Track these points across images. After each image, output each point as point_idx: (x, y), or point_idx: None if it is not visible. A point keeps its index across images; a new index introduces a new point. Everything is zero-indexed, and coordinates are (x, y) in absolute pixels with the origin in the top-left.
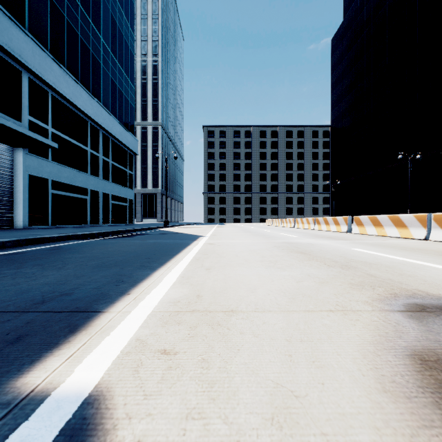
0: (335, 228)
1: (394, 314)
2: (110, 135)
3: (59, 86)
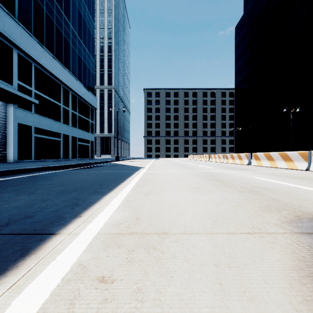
0: (239, 162)
1: (304, 237)
2: (77, 94)
3: (39, 59)
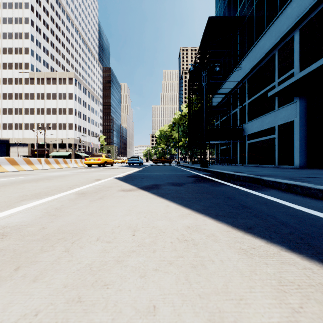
0: None
1: (119, 169)
2: None
3: None
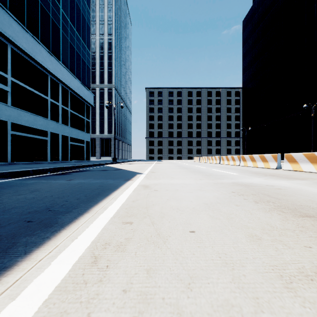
0: (263, 165)
1: None
2: (68, 88)
3: (17, 41)
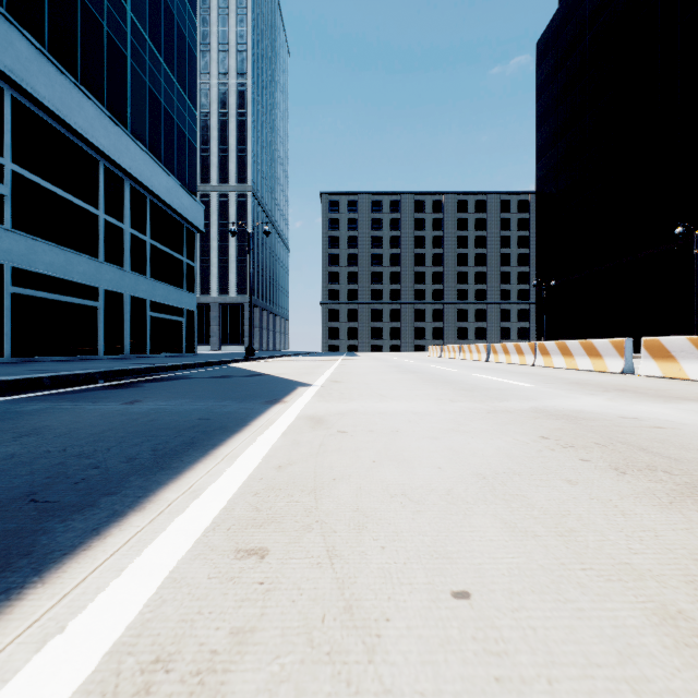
0: (591, 364)
1: None
2: (146, 191)
3: (27, 80)
